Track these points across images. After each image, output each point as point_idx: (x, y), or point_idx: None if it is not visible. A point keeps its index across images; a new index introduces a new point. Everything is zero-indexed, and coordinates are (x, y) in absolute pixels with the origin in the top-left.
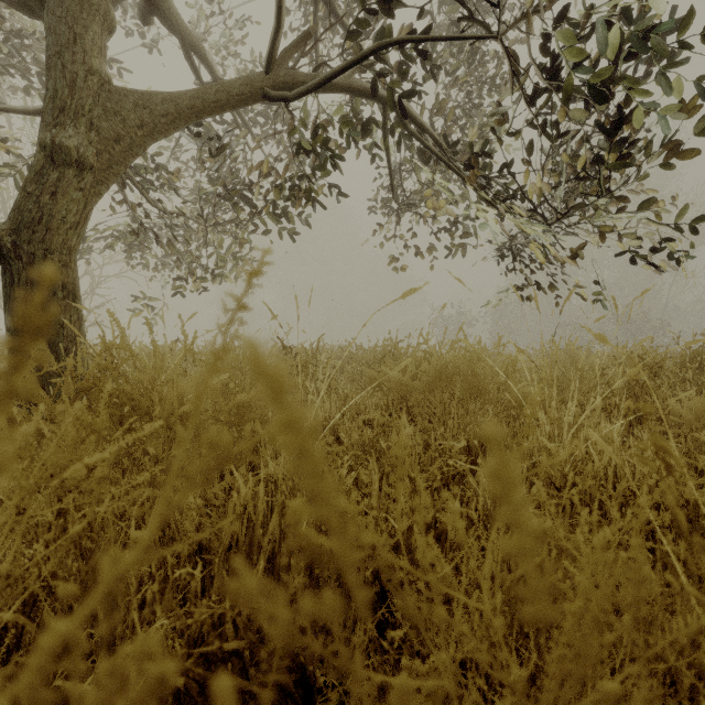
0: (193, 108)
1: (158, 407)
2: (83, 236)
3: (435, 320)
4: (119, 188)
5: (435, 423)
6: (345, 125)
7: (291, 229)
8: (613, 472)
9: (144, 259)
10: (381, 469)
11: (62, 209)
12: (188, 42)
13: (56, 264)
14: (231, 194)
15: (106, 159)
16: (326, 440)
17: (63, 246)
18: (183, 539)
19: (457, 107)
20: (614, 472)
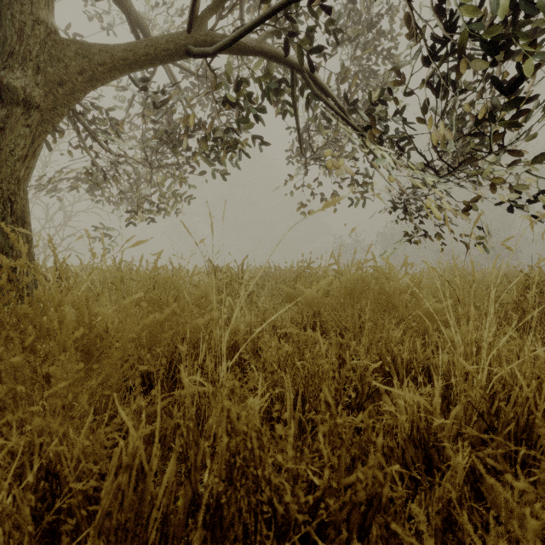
0: (131, 58)
1: (56, 329)
2: (32, 169)
3: (337, 247)
4: (80, 137)
5: (346, 336)
6: (265, 77)
7: (221, 171)
8: (541, 395)
9: (104, 197)
10: (297, 386)
11: (10, 143)
12: (134, 11)
13: (5, 193)
14: (171, 141)
15: (52, 99)
16: (247, 350)
17: (11, 176)
18: (24, 530)
19: (358, 71)
20: (542, 395)
